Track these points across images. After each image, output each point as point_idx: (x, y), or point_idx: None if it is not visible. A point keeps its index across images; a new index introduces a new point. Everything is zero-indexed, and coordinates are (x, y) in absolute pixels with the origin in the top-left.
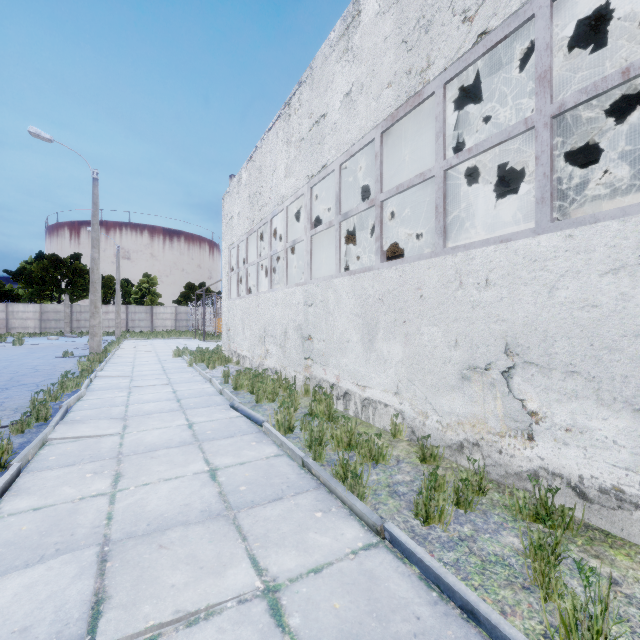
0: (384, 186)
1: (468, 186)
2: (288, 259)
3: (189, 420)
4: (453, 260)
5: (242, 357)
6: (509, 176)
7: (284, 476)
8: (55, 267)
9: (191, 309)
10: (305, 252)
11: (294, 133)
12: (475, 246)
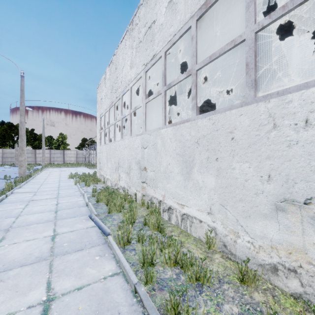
0: (198, 60)
1: (236, 81)
2: (132, 119)
3: (55, 231)
4: (266, 106)
5: (106, 179)
6: (260, 75)
7: (116, 309)
8: (10, 129)
9: (84, 152)
10: (142, 114)
11: (135, 39)
12: (290, 91)
